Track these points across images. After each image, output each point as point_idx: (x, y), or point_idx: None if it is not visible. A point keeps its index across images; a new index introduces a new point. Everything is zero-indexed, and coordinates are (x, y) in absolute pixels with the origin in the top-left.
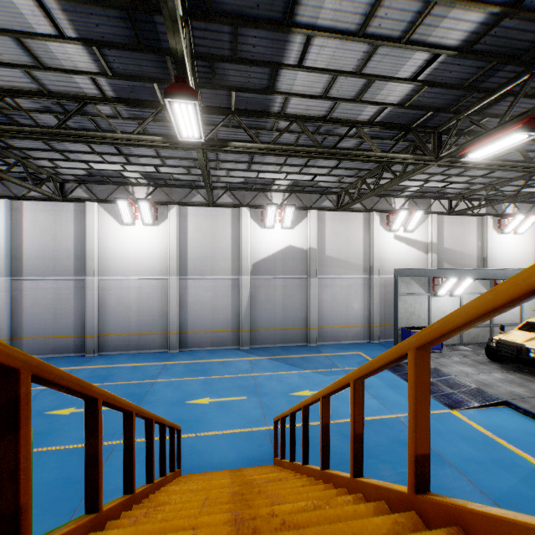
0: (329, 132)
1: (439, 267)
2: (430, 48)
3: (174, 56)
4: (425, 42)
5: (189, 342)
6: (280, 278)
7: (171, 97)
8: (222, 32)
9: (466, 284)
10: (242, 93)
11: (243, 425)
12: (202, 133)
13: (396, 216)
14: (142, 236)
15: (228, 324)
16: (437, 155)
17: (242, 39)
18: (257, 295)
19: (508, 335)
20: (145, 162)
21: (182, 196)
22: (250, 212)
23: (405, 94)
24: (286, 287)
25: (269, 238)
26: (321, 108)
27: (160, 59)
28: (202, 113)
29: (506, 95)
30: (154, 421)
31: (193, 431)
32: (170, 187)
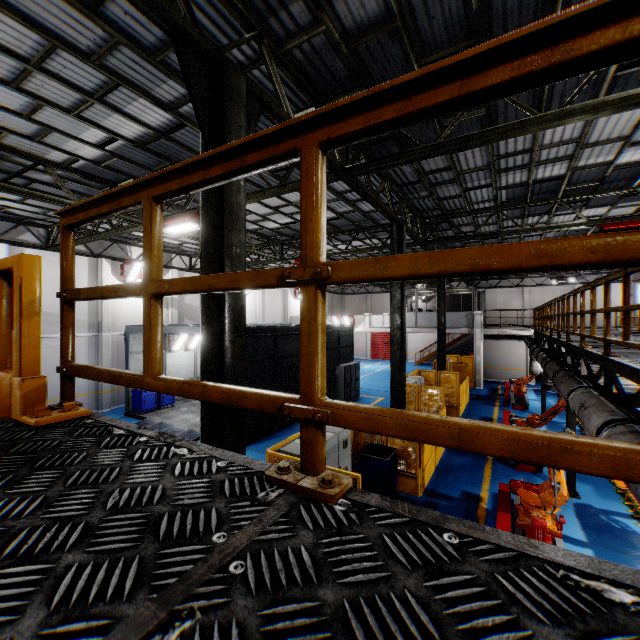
0: (6, 157)
1: (180, 323)
2: (106, 131)
3: None
4: (98, 123)
5: None
6: None
7: None
8: None
9: (198, 339)
10: None
11: None
12: None
13: (131, 266)
14: None
15: None
16: None
17: None
18: None
19: None
20: None
21: None
22: None
23: (98, 155)
24: None
25: None
26: None
27: None
28: None
29: None
30: None
31: None
32: None
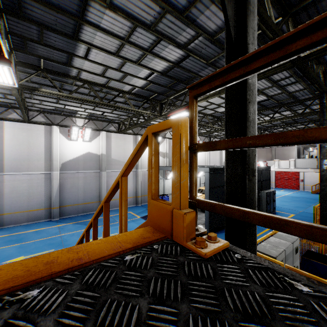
0: (108, 92)
1: (169, 165)
2: (150, 69)
3: None
4: (147, 66)
5: (6, 221)
6: (82, 172)
7: None
8: (32, 27)
9: None
10: (49, 61)
11: None
12: (16, 83)
13: None
14: None
15: (42, 205)
16: (161, 114)
17: (47, 35)
18: (65, 184)
19: None
20: None
21: None
22: (59, 129)
23: (143, 84)
24: (86, 178)
25: (74, 147)
26: (101, 80)
27: None
28: (17, 65)
29: (184, 94)
30: None
31: None
32: None
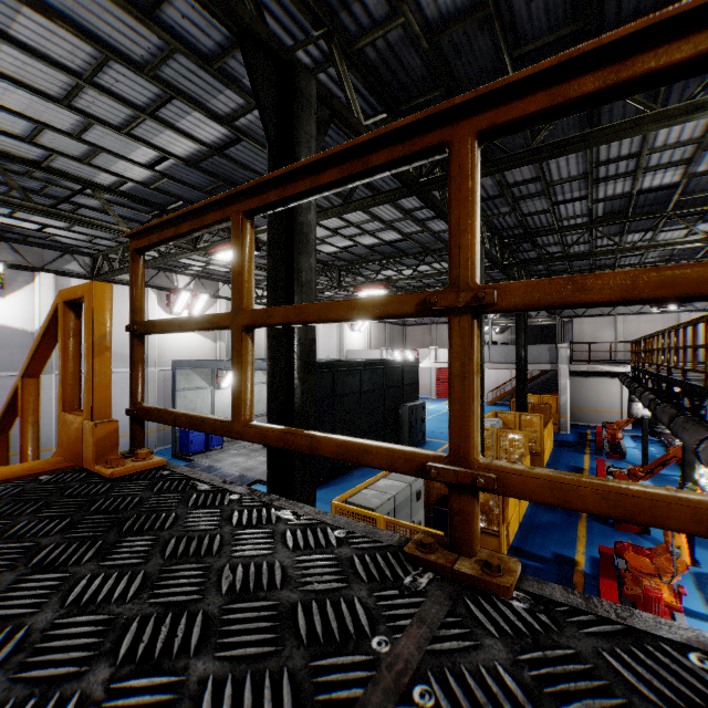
0: (53, 181)
1: (229, 357)
2: (157, 150)
3: None
4: (149, 141)
5: None
6: None
7: None
8: None
9: None
10: None
11: None
12: None
13: (178, 296)
14: None
15: None
16: (196, 246)
17: None
18: None
19: None
20: None
21: None
22: None
23: (147, 176)
24: None
25: None
26: (29, 150)
27: None
28: None
29: None
30: None
31: None
32: None
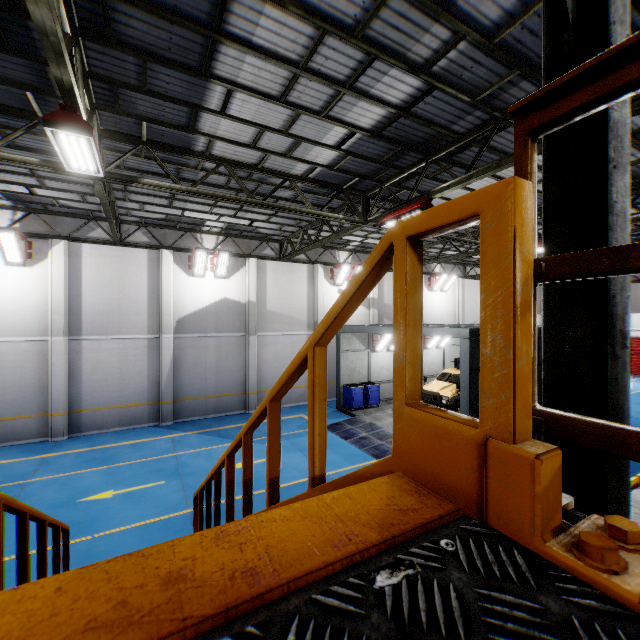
0: (263, 180)
1: (380, 323)
2: (347, 126)
3: (59, 84)
4: (342, 119)
5: (84, 424)
6: (213, 337)
7: (55, 126)
8: (127, 60)
9: None
10: (156, 125)
11: (159, 513)
12: (101, 168)
13: (340, 270)
14: (5, 281)
15: (143, 396)
16: (366, 218)
17: (153, 73)
18: (183, 358)
19: (429, 385)
20: (11, 179)
21: (73, 228)
22: (174, 256)
23: (333, 158)
24: (220, 347)
25: (199, 289)
26: (251, 156)
27: (37, 67)
28: (102, 137)
29: (415, 175)
30: (30, 515)
31: (88, 533)
32: (54, 215)
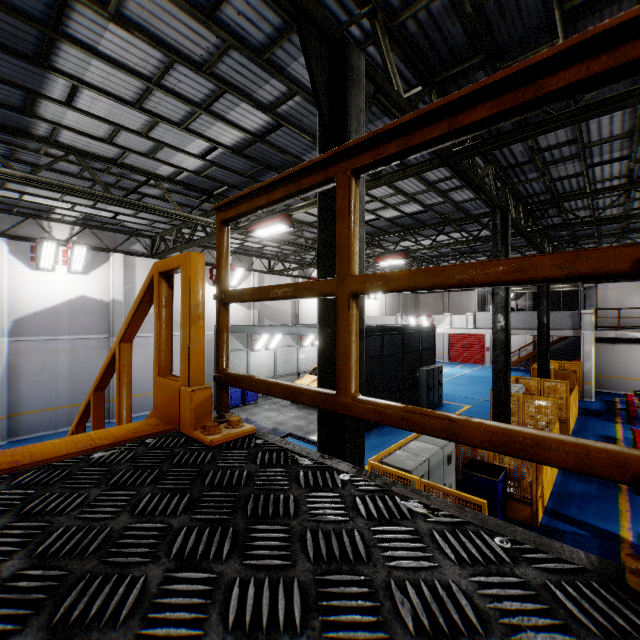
0: (125, 175)
1: (260, 323)
2: (208, 141)
3: None
4: (203, 134)
5: None
6: (66, 339)
7: None
8: None
9: (278, 338)
10: None
11: None
12: None
13: None
14: None
15: None
16: (237, 225)
17: None
18: (23, 365)
19: (302, 380)
20: None
21: None
22: (10, 245)
23: (199, 166)
24: (76, 351)
25: (47, 285)
26: (108, 150)
27: None
28: None
29: None
30: None
31: None
32: None
